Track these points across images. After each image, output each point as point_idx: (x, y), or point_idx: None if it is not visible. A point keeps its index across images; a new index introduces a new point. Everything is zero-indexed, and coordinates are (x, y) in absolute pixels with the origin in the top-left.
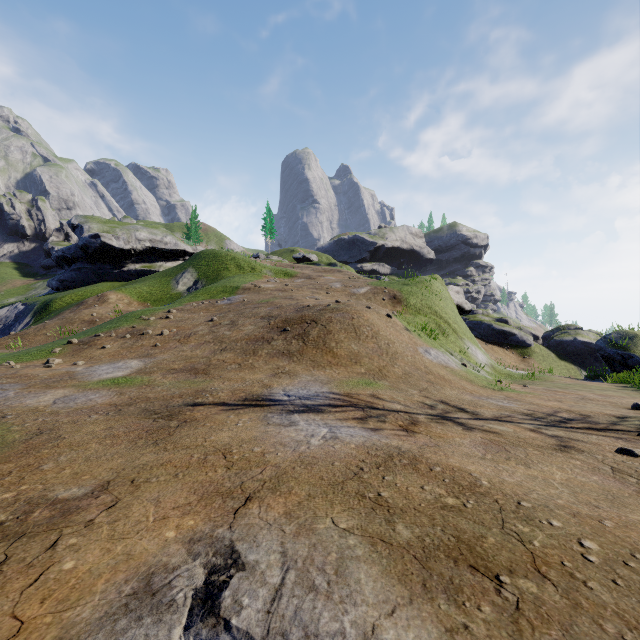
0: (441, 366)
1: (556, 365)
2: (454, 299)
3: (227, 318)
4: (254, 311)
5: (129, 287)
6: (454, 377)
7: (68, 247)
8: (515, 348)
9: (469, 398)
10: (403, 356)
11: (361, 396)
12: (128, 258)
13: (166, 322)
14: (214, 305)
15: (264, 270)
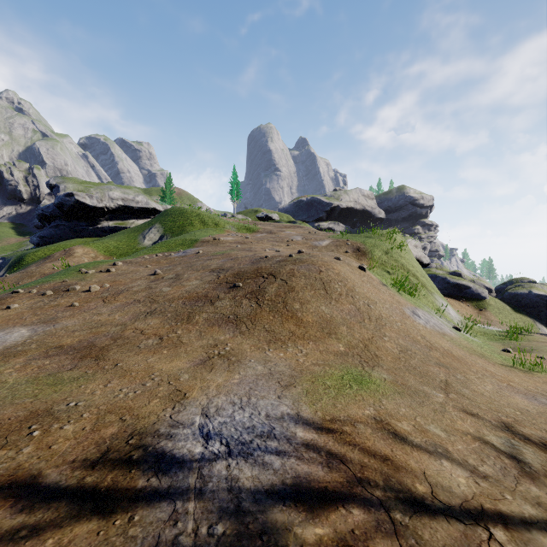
0: (438, 334)
1: (512, 317)
2: (413, 253)
3: (173, 271)
4: (205, 263)
5: (97, 242)
6: (462, 351)
7: (47, 206)
8: (470, 301)
9: (528, 404)
10: (391, 322)
11: (360, 430)
12: (102, 216)
13: (104, 276)
14: (166, 257)
15: (227, 226)
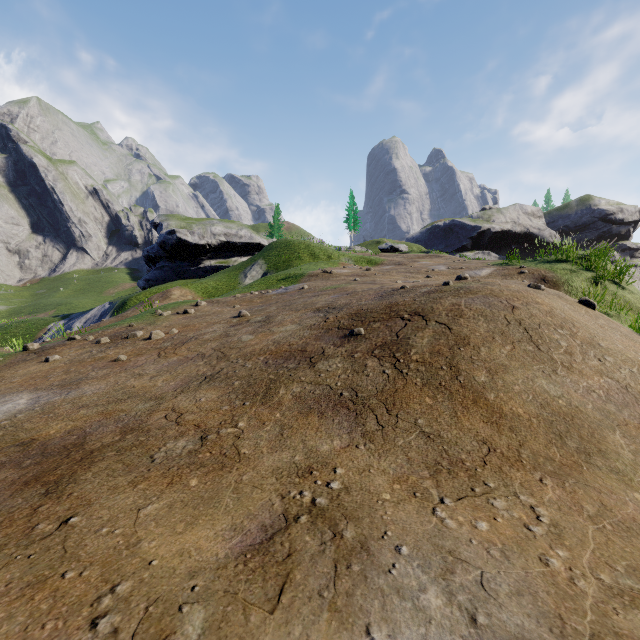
0: None
1: None
2: None
3: (264, 312)
4: (309, 300)
5: (196, 282)
6: None
7: (152, 246)
8: None
9: None
10: None
11: None
12: (204, 254)
13: (178, 318)
14: (262, 295)
15: (342, 258)
